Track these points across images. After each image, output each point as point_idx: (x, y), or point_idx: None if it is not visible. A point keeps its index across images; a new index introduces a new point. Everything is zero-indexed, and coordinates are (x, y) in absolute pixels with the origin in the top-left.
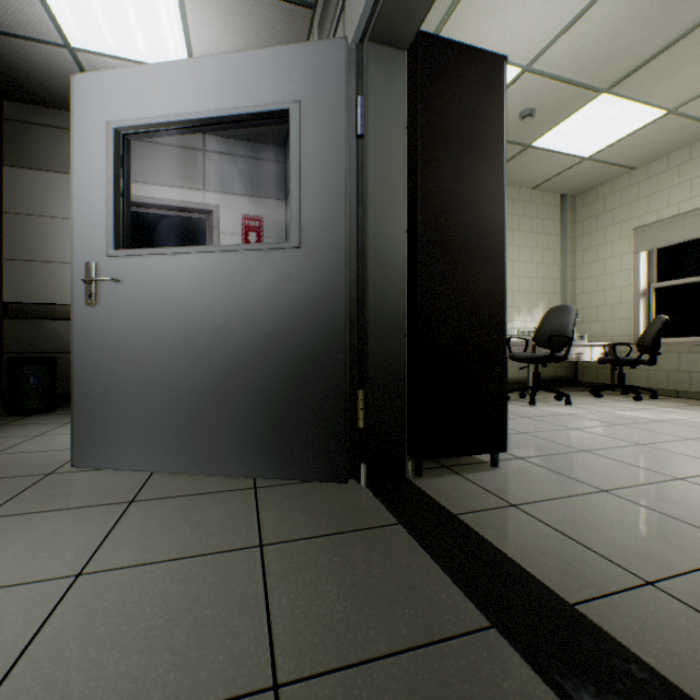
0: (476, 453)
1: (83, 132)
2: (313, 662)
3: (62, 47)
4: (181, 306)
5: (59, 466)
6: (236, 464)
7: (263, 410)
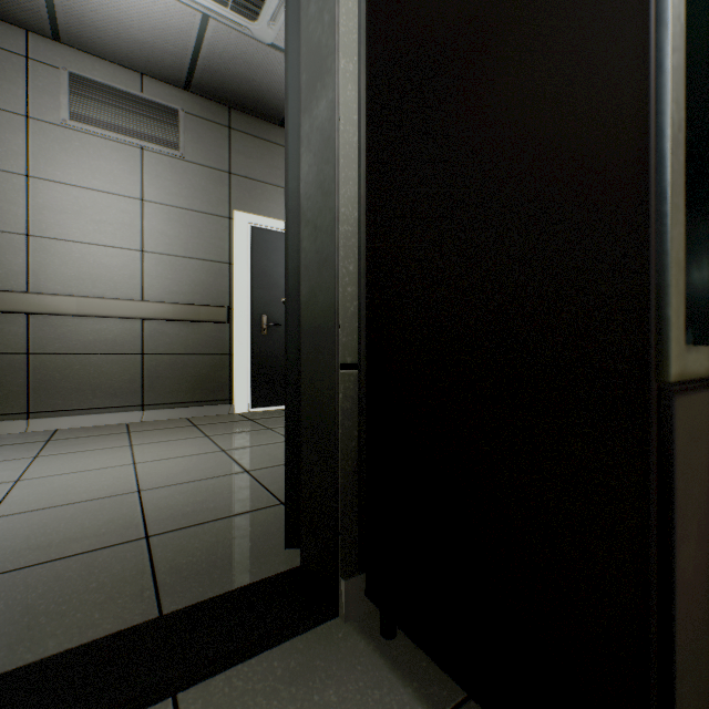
0: None
1: None
2: None
3: None
4: None
5: None
6: None
7: None
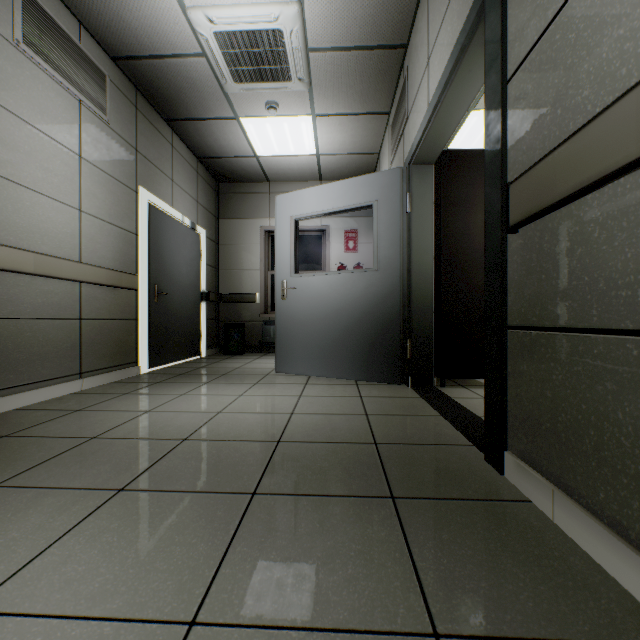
0: (478, 378)
1: (280, 221)
2: (377, 413)
3: (253, 157)
4: (322, 299)
5: (268, 373)
6: (348, 373)
7: (360, 348)
